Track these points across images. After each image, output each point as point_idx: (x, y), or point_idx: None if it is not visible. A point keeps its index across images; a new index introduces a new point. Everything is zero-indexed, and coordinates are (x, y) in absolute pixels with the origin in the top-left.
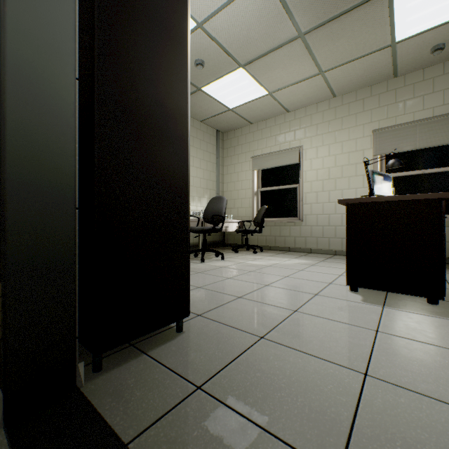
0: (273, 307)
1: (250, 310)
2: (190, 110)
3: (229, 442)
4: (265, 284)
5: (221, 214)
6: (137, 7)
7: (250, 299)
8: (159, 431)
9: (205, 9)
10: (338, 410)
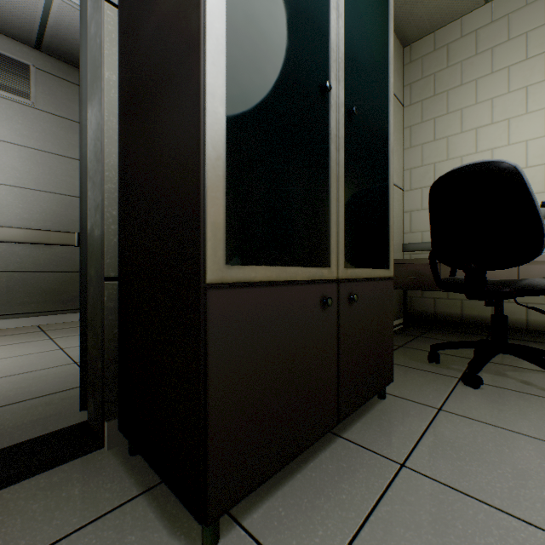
0: None
1: None
2: None
3: None
4: None
5: None
6: None
7: None
8: None
9: None
10: None
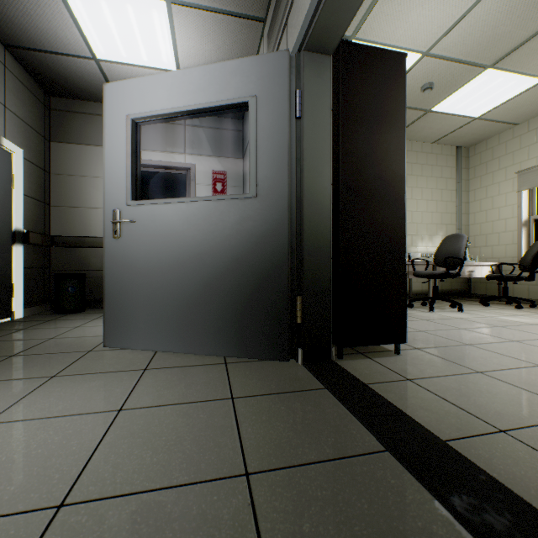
0: (509, 358)
1: (476, 355)
2: (417, 135)
3: (425, 400)
4: (512, 340)
5: (458, 255)
6: (364, 118)
7: (481, 348)
8: (380, 386)
9: (430, 38)
10: (531, 417)
